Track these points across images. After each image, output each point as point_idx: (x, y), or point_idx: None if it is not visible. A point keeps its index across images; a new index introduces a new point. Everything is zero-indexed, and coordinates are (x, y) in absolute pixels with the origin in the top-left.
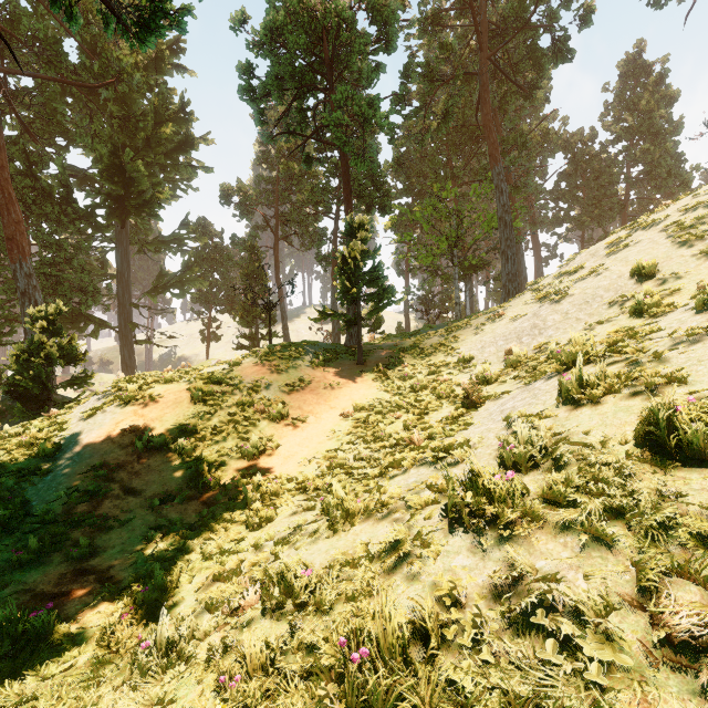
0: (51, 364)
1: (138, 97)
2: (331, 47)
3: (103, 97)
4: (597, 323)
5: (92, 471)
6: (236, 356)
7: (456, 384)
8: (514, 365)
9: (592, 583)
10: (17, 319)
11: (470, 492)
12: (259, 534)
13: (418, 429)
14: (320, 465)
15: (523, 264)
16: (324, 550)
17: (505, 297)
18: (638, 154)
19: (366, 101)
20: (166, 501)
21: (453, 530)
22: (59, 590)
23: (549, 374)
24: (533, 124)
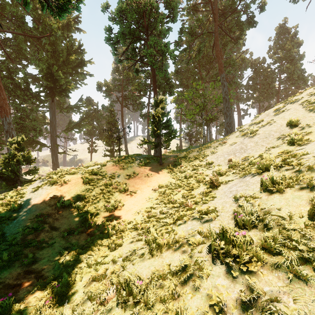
0: (19, 164)
1: (59, 42)
2: (147, 19)
3: (43, 42)
4: (272, 147)
5: (35, 218)
6: (103, 161)
7: (205, 175)
8: (233, 167)
9: (299, 306)
10: (4, 142)
11: (223, 242)
12: (115, 253)
13: (189, 198)
14: (143, 215)
15: (233, 118)
16: (147, 266)
17: (226, 133)
18: (284, 69)
19: (163, 44)
20: (70, 233)
21: (214, 261)
22: (16, 282)
23: (252, 173)
24: (237, 55)
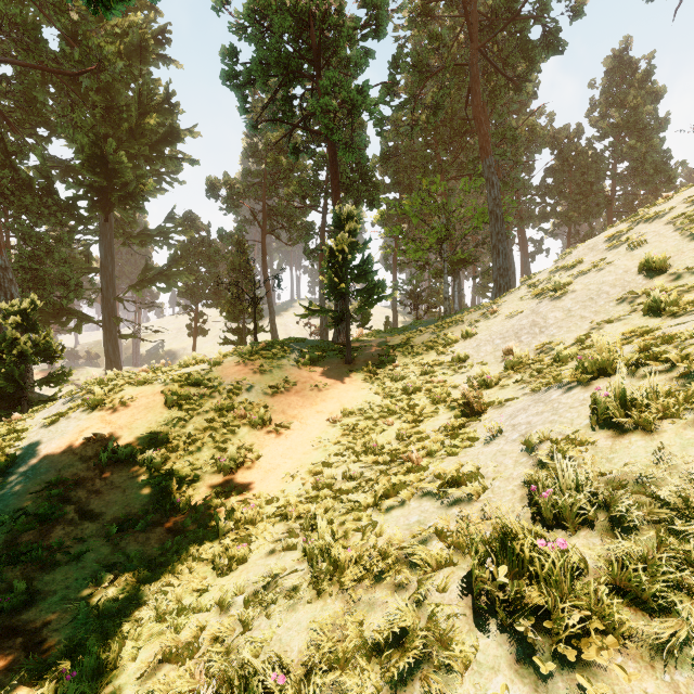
0: (25, 361)
1: (122, 88)
2: (318, 32)
3: (84, 86)
4: (606, 322)
5: (46, 490)
6: (216, 355)
7: (452, 386)
8: (516, 367)
9: None
10: None
11: (505, 569)
12: (228, 582)
13: (414, 441)
14: (304, 482)
15: (512, 259)
16: (305, 625)
17: (496, 292)
18: (625, 150)
19: (355, 87)
20: (126, 528)
21: (481, 620)
22: None
23: (565, 382)
24: (521, 119)
